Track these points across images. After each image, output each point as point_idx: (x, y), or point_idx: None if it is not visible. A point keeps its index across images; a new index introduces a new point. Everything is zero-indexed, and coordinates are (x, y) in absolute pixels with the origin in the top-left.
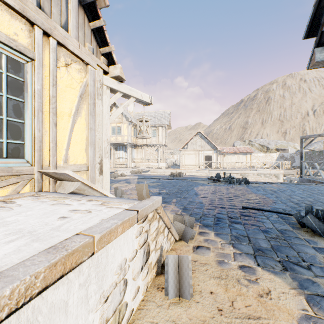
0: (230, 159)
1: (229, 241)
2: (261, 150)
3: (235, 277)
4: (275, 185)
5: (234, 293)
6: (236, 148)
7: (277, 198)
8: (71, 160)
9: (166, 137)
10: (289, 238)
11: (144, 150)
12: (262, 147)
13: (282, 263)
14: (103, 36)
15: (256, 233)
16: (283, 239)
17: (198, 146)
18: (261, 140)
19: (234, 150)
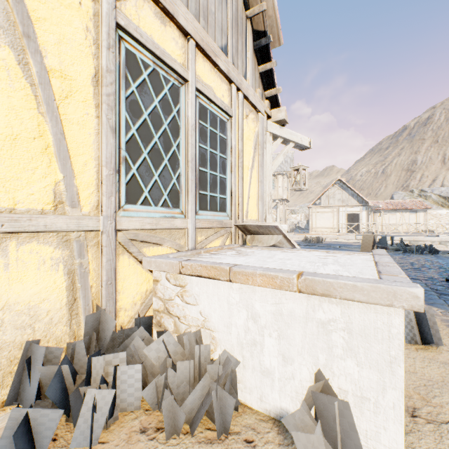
0: (387, 220)
1: None
2: (444, 204)
3: None
4: None
5: None
6: (398, 202)
7: None
8: (248, 215)
9: (287, 189)
10: None
11: None
12: (446, 199)
13: None
14: (270, 77)
15: None
16: None
17: (336, 200)
18: (443, 189)
19: (395, 206)
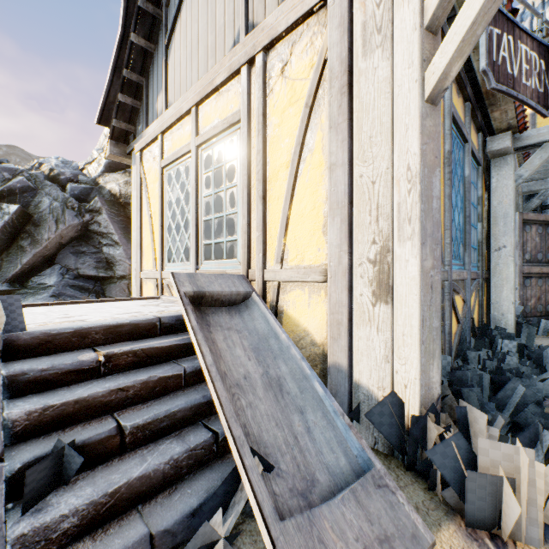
0: None
1: None
2: None
3: None
4: None
5: None
6: None
7: None
8: (291, 257)
9: None
10: None
11: None
12: None
13: None
14: None
15: None
16: None
17: None
18: None
19: None
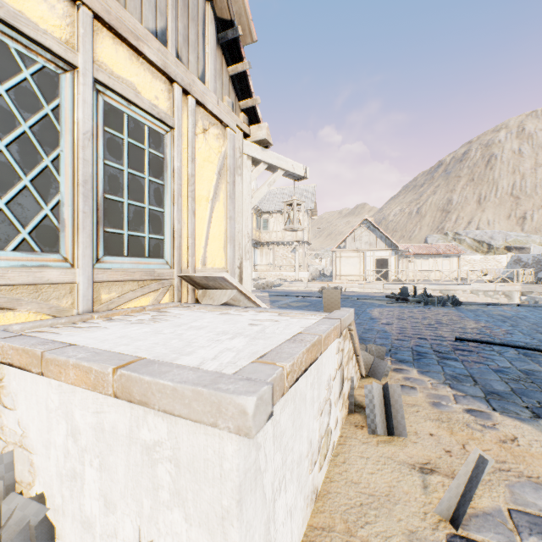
0: (419, 266)
1: (443, 381)
2: (478, 249)
3: (461, 420)
4: (507, 308)
5: (463, 437)
6: (431, 246)
7: (514, 328)
8: (208, 262)
9: (308, 229)
10: (540, 381)
11: (273, 250)
12: (480, 243)
13: (532, 409)
14: (245, 83)
15: (485, 373)
16: (530, 382)
17: (363, 243)
18: (477, 233)
19: (428, 250)
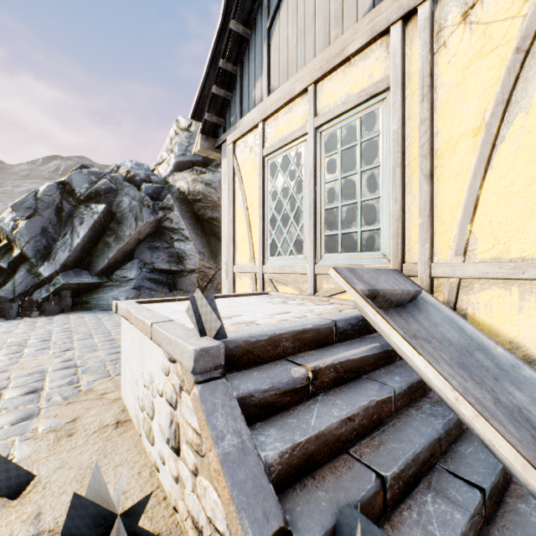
0: None
1: None
2: None
3: None
4: None
5: None
6: None
7: None
8: (481, 247)
9: None
10: None
11: None
12: None
13: None
14: None
15: None
16: None
17: None
18: None
19: None
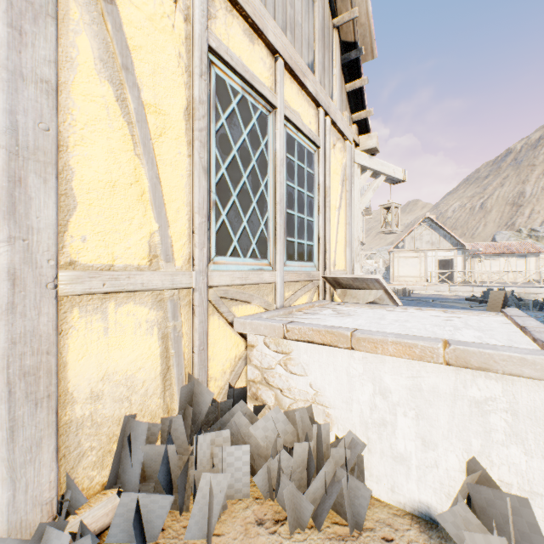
0: (488, 267)
1: None
2: None
3: None
4: None
5: None
6: (502, 244)
7: None
8: (335, 264)
9: (363, 229)
10: None
11: None
12: None
13: None
14: (360, 97)
15: None
16: None
17: (424, 242)
18: None
19: (498, 249)
